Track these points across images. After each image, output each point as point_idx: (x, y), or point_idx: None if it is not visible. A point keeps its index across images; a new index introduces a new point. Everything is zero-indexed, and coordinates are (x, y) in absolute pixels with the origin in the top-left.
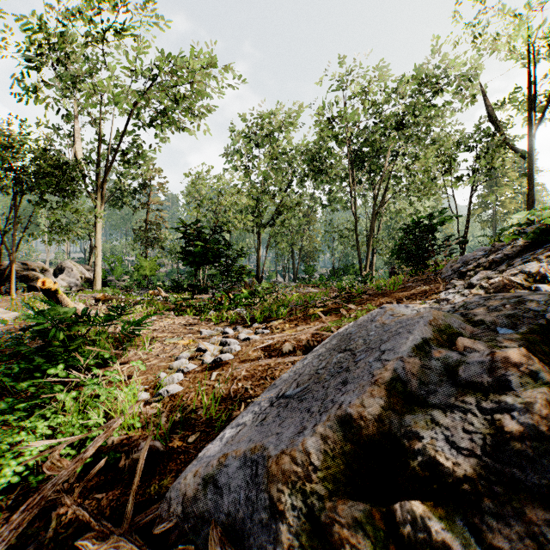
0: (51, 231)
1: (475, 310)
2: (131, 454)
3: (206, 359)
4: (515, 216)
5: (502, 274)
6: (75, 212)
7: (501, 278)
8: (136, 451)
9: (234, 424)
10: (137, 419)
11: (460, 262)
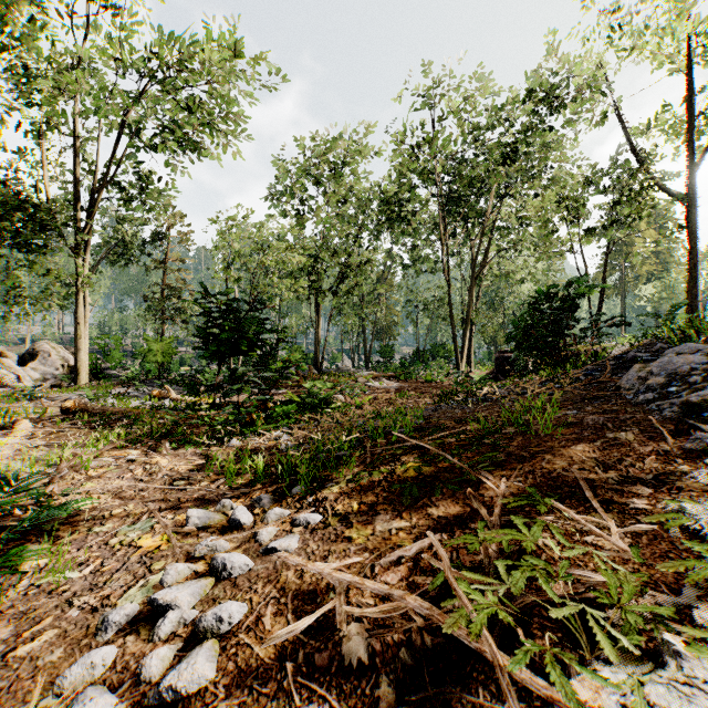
0: (6, 301)
1: None
2: None
3: (149, 666)
4: None
5: None
6: (44, 273)
7: None
8: None
9: None
10: None
11: (661, 373)
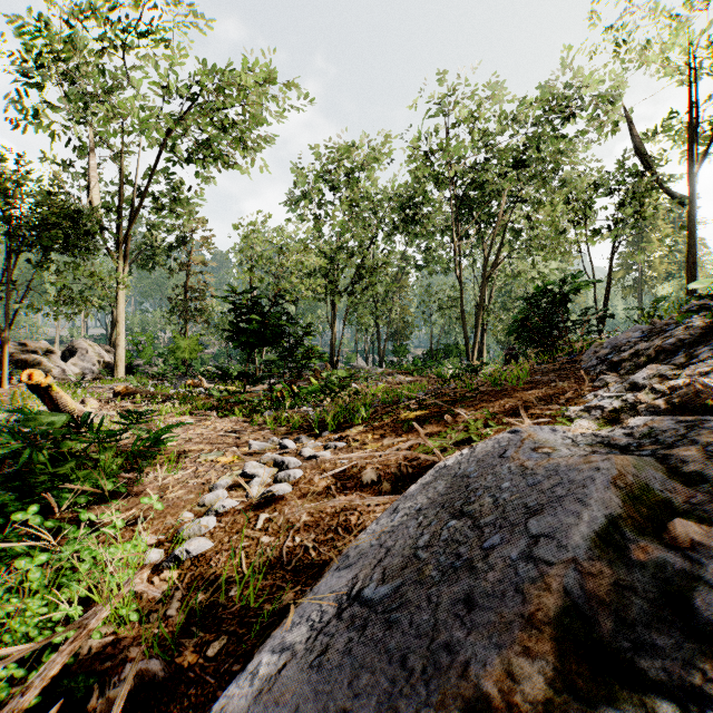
0: (56, 301)
1: (681, 451)
2: (108, 686)
3: (252, 492)
4: (692, 286)
5: (683, 371)
6: (89, 276)
7: (686, 379)
8: (115, 682)
9: (277, 638)
10: (132, 607)
11: (608, 347)
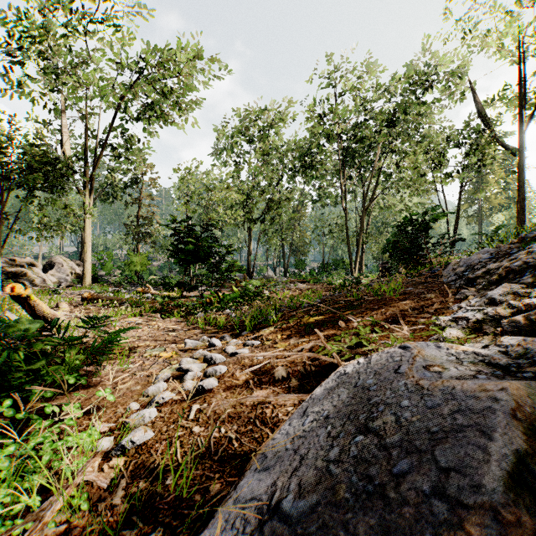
0: (38, 227)
1: None
2: None
3: (187, 385)
4: (534, 219)
5: (533, 290)
6: (63, 208)
7: None
8: None
9: None
10: (83, 497)
11: (463, 265)
